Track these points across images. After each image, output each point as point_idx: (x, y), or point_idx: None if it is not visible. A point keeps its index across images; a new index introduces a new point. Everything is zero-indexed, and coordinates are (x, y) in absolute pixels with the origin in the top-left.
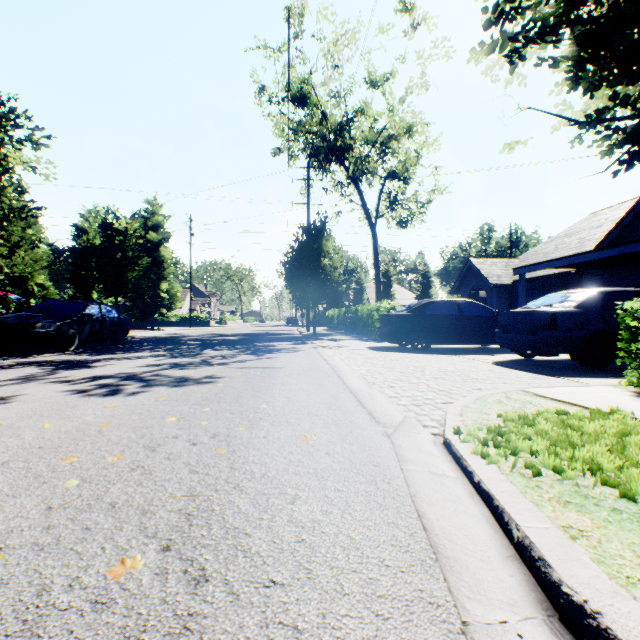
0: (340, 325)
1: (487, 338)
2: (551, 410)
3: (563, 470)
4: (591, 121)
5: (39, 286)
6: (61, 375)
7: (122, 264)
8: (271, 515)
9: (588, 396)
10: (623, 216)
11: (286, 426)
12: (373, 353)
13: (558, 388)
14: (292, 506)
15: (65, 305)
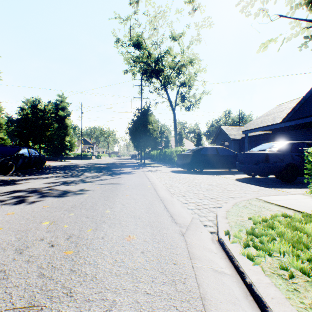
0: (157, 159)
1: (231, 166)
2: (279, 214)
3: (310, 273)
4: None
5: (0, 138)
6: None
7: (42, 127)
8: None
9: (294, 202)
10: (295, 106)
11: (118, 227)
12: (173, 174)
13: (275, 196)
14: None
15: (7, 149)
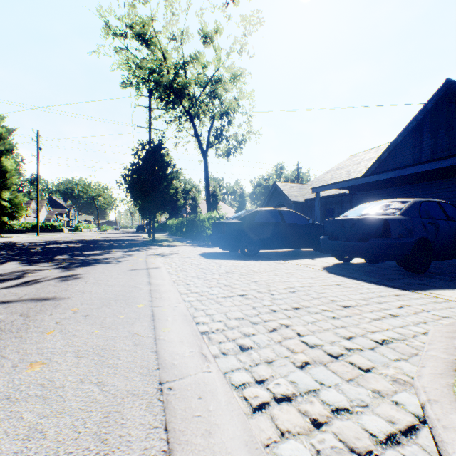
0: (178, 232)
1: (304, 243)
2: None
3: None
4: None
5: None
6: None
7: None
8: None
9: None
10: (381, 154)
11: None
12: (206, 262)
13: None
14: None
15: None
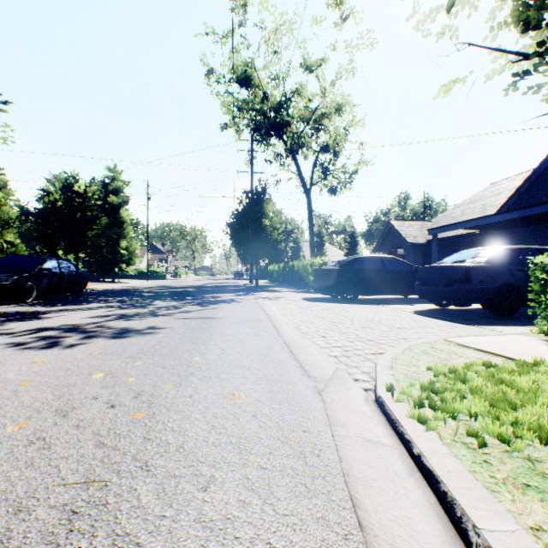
0: (279, 278)
1: (407, 290)
2: (478, 362)
3: (511, 440)
4: (545, 49)
5: (8, 243)
6: (6, 327)
7: (82, 223)
8: (176, 511)
9: (507, 345)
10: (520, 185)
11: (216, 382)
12: (307, 303)
13: (477, 337)
14: (204, 495)
15: (24, 260)
